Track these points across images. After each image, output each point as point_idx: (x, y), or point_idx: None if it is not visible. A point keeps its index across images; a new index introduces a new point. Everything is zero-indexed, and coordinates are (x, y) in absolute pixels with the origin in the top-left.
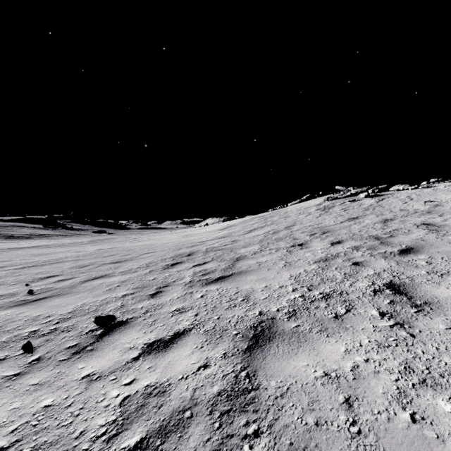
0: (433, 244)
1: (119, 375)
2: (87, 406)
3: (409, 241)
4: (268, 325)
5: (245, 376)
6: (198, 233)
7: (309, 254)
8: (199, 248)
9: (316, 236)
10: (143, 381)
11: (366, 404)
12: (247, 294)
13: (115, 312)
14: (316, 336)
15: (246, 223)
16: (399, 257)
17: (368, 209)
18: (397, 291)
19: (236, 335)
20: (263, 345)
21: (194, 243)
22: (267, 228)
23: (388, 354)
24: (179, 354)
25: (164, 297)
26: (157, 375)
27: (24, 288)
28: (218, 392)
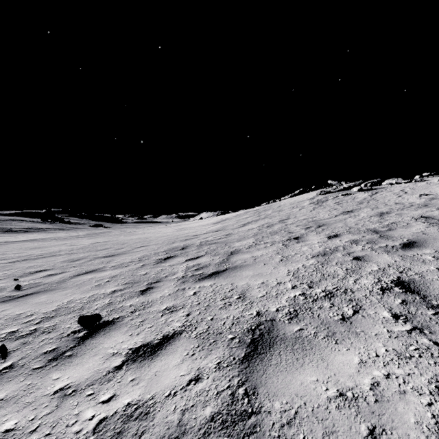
0: (437, 238)
1: (97, 389)
2: (55, 432)
3: (410, 234)
4: (268, 328)
5: (243, 394)
6: (192, 227)
7: (305, 247)
8: (193, 241)
9: (311, 229)
10: (124, 398)
11: (397, 438)
12: (243, 292)
13: (102, 310)
14: (323, 342)
15: (240, 216)
16: (402, 251)
17: (362, 203)
18: (408, 289)
19: (232, 339)
20: (263, 353)
21: (188, 237)
22: (261, 222)
23: (412, 367)
24: (167, 363)
25: (155, 294)
26: (140, 390)
27: (12, 283)
28: (212, 415)
